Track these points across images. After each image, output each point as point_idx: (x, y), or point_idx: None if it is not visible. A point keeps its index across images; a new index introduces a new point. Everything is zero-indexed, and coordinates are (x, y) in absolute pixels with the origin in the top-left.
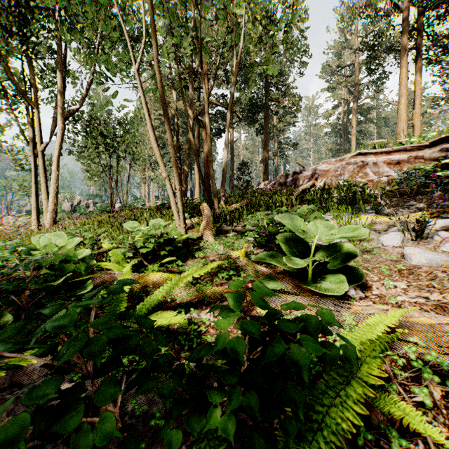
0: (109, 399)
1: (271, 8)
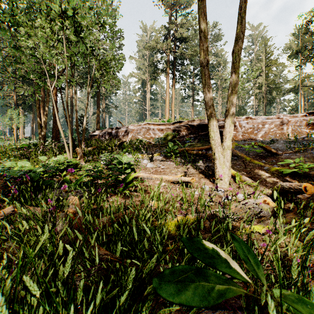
0: (101, 177)
1: (108, 66)
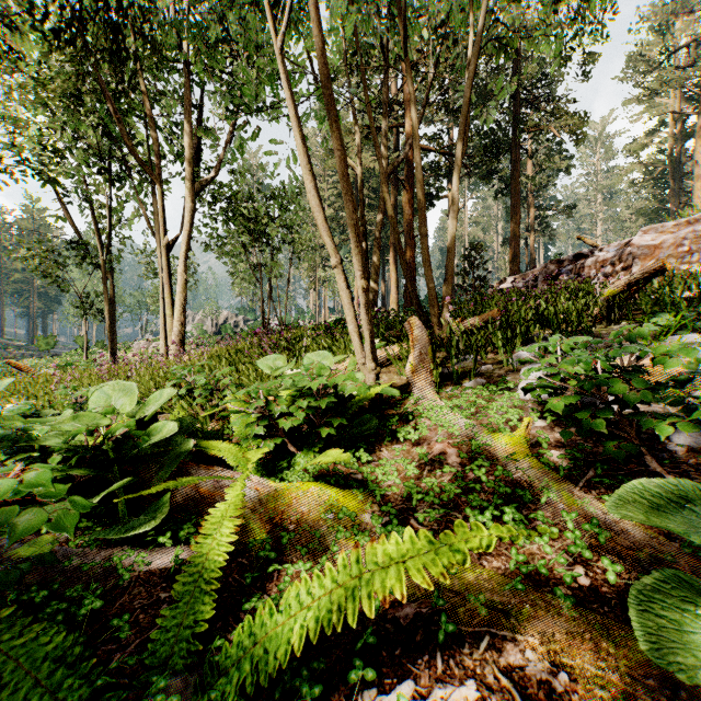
0: None
1: None
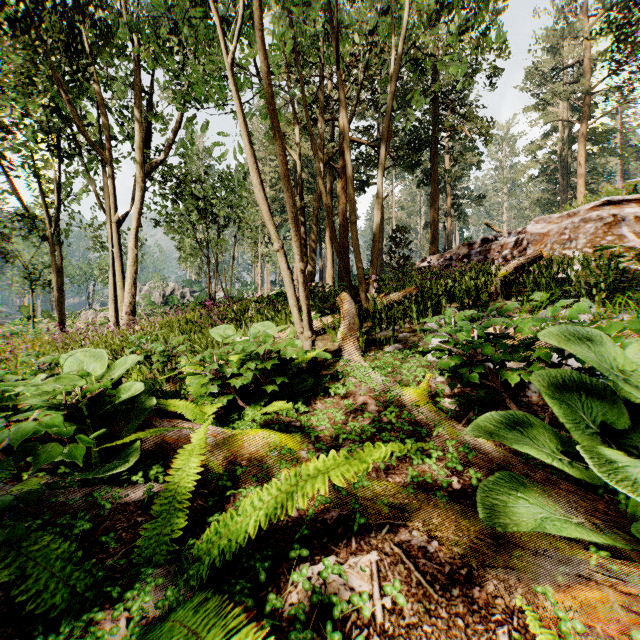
0: None
1: None
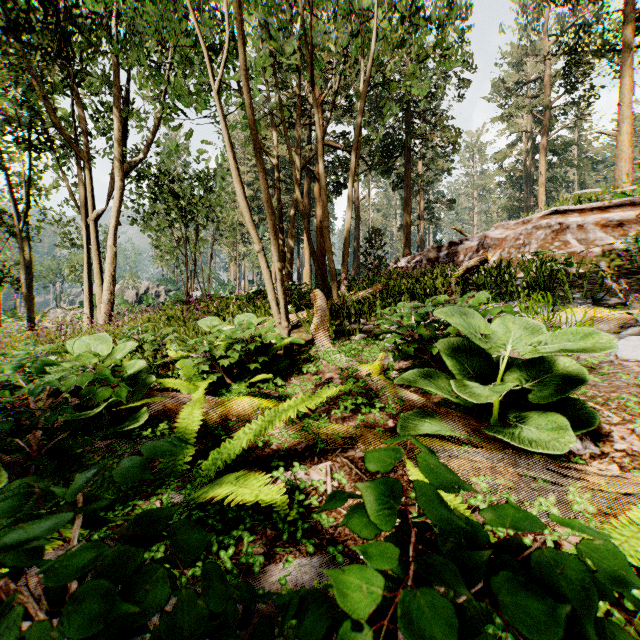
0: None
1: None
